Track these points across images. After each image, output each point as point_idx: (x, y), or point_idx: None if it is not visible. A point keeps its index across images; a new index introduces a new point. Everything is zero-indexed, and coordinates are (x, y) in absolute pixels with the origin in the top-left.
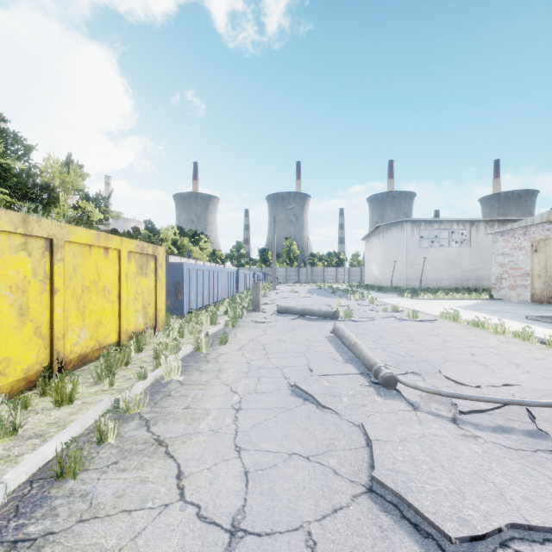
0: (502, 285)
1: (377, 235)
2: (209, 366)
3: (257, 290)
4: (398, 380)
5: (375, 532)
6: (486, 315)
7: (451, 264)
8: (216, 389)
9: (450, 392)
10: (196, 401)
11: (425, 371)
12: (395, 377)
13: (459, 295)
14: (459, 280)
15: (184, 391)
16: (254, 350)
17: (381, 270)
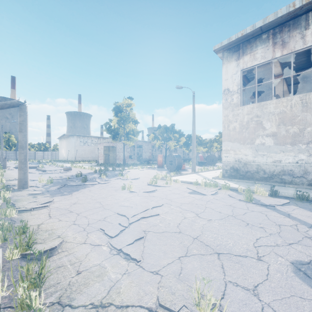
0: (99, 159)
1: (64, 138)
2: (7, 173)
3: (5, 161)
4: (46, 170)
5: (38, 174)
6: (84, 166)
7: (92, 152)
8: (13, 174)
9: (52, 170)
10: (11, 174)
11: (53, 171)
12: (46, 170)
13: (87, 162)
14: (94, 157)
15: (6, 174)
16: (15, 172)
17: (66, 153)
